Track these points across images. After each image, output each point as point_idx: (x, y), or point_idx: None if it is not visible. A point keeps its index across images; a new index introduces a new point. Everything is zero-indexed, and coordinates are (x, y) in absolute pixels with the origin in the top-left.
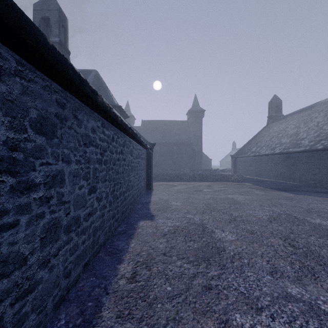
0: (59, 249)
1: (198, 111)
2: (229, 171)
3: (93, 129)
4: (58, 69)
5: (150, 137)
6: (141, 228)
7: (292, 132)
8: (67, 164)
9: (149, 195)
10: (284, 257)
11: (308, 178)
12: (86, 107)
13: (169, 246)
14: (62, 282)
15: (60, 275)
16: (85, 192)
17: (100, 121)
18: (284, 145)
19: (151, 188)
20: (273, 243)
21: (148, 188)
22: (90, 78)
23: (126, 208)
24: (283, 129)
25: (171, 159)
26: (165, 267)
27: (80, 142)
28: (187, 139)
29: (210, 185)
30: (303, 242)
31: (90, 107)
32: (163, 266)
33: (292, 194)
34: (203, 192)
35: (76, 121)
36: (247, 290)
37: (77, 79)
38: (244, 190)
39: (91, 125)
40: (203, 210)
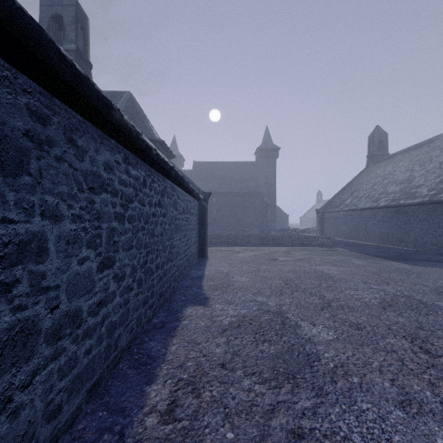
0: (34, 373)
1: (270, 150)
2: (314, 231)
3: (108, 165)
4: (24, 46)
5: (205, 185)
6: (188, 319)
7: (403, 177)
8: (53, 221)
9: (203, 266)
10: (418, 373)
11: (428, 241)
12: (94, 129)
13: (231, 350)
14: (42, 430)
15: (37, 419)
16: (92, 269)
17: (122, 154)
18: (392, 195)
19: (206, 255)
20: (395, 347)
21: (201, 255)
22: (121, 103)
23: (167, 287)
24: (390, 173)
25: (233, 215)
26: (223, 391)
27: (81, 185)
28: (256, 188)
29: (288, 251)
30: (441, 344)
31: (103, 130)
32: (221, 389)
33: (407, 265)
34: (279, 262)
35: (73, 149)
36: (366, 441)
37: (68, 73)
38: (337, 259)
39: (104, 159)
40: (280, 290)
